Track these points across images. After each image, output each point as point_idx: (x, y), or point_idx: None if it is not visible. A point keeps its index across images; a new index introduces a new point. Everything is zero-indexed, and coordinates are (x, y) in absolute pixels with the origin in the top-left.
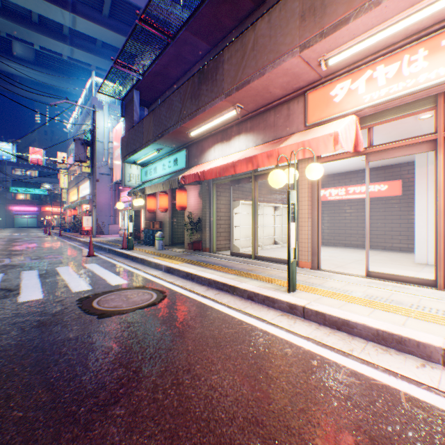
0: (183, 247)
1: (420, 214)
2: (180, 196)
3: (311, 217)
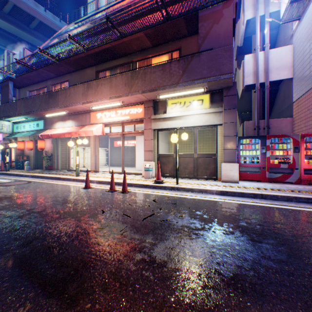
0: (43, 169)
1: (137, 153)
2: (41, 143)
3: (95, 154)
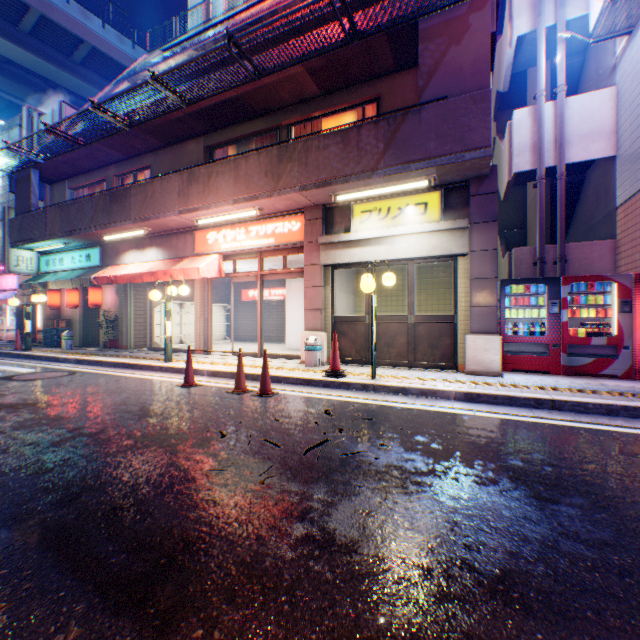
0: (99, 347)
1: (289, 315)
2: (95, 293)
3: (204, 317)
